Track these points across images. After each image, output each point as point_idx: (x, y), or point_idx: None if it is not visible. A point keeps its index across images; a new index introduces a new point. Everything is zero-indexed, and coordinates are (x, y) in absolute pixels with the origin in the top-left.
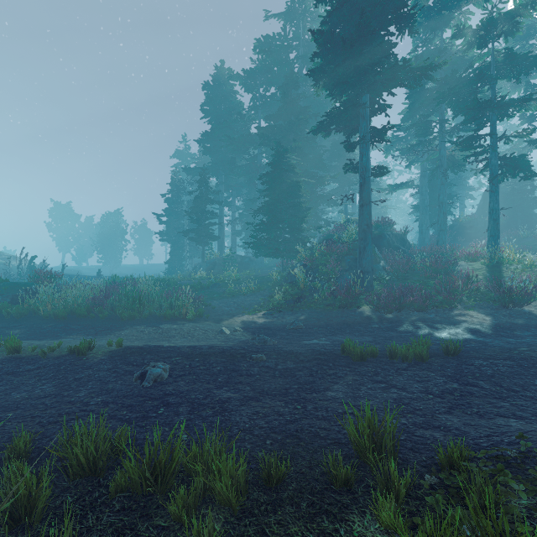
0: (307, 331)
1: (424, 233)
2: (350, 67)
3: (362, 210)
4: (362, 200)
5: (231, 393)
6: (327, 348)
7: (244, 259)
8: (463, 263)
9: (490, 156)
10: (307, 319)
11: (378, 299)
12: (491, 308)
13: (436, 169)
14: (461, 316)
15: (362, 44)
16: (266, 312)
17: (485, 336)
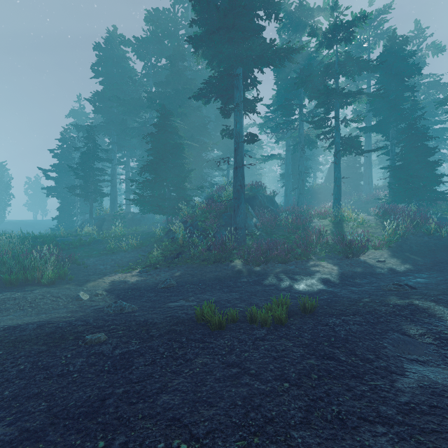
0: (178, 289)
1: (289, 196)
2: (224, 37)
3: (236, 172)
4: (236, 162)
5: (2, 426)
6: (189, 313)
7: (136, 216)
8: (316, 220)
9: (335, 135)
10: (182, 275)
11: (248, 254)
12: (337, 258)
13: (297, 145)
14: (315, 267)
15: (234, 17)
16: (141, 270)
17: (334, 286)
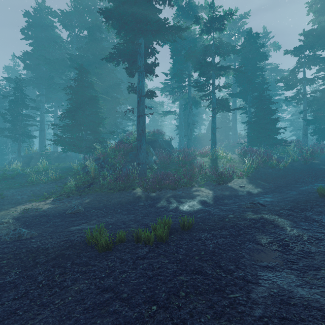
0: (84, 214)
1: (181, 141)
2: (128, 11)
3: (139, 119)
4: (139, 112)
5: None
6: (85, 236)
7: (61, 154)
8: (199, 158)
9: (212, 97)
10: (90, 202)
11: (147, 183)
12: (212, 185)
13: (187, 104)
14: (196, 192)
15: None
16: (55, 198)
17: (209, 206)
